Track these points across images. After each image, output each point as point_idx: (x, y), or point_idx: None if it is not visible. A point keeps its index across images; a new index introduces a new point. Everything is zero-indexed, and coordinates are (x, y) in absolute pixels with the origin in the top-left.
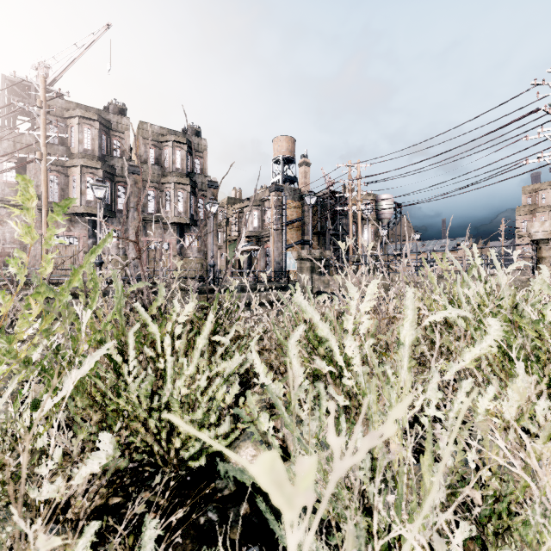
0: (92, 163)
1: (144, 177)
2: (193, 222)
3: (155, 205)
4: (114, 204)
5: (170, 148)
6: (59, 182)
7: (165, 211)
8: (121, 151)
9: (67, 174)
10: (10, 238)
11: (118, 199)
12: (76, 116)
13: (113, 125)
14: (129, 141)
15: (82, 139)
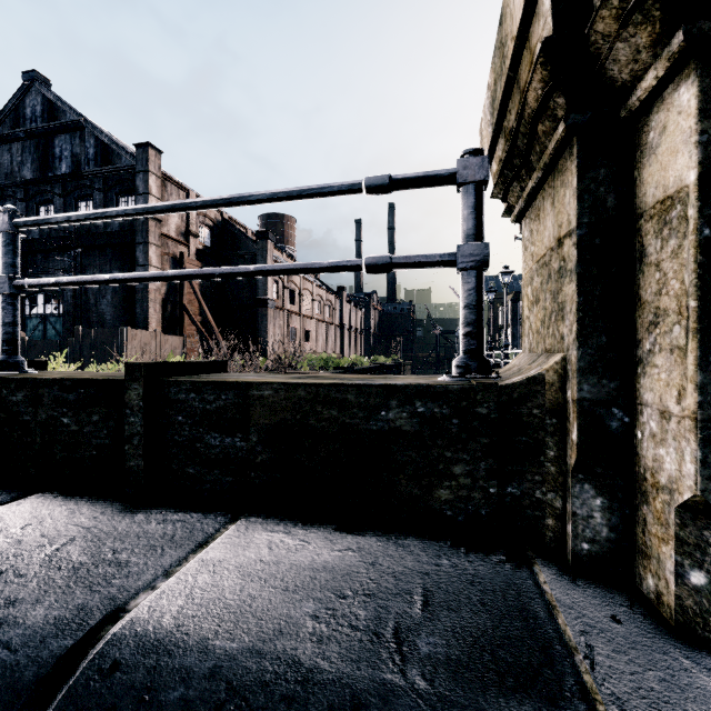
0: None
1: None
2: None
3: None
4: None
5: None
6: None
7: None
8: None
9: None
10: None
11: None
12: None
13: None
14: None
15: None
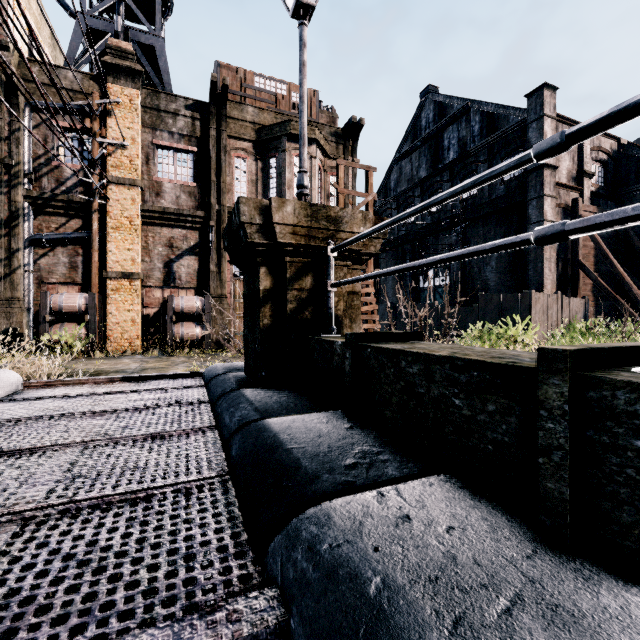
0: None
1: None
2: None
3: None
4: None
5: None
6: None
7: None
8: None
9: None
10: None
11: None
12: None
13: None
14: None
15: None
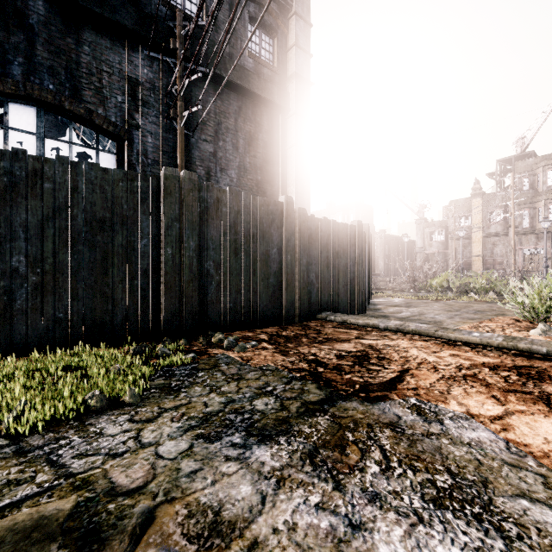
0: None
1: None
2: None
3: None
4: None
5: None
6: (529, 214)
7: None
8: None
9: (534, 207)
10: (500, 253)
11: None
12: (540, 167)
13: None
14: None
15: (545, 180)
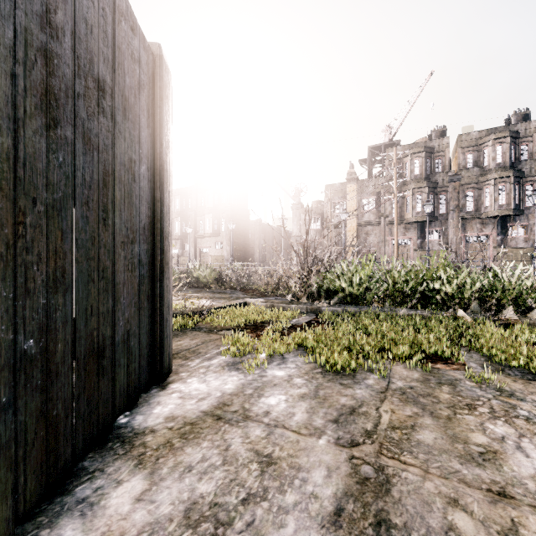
0: (420, 184)
1: (462, 182)
2: (517, 212)
3: (473, 203)
4: (436, 210)
5: (489, 147)
6: (398, 203)
7: (484, 207)
8: (442, 166)
9: (403, 196)
10: (372, 244)
11: (439, 205)
12: (409, 155)
13: (435, 148)
14: (448, 156)
15: (412, 169)
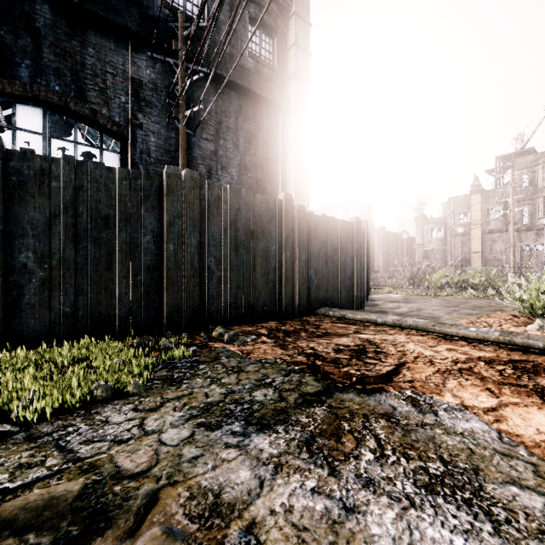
0: None
1: None
2: None
3: None
4: None
5: None
6: (529, 211)
7: None
8: None
9: (534, 204)
10: (499, 250)
11: None
12: (540, 163)
13: None
14: None
15: (544, 177)
